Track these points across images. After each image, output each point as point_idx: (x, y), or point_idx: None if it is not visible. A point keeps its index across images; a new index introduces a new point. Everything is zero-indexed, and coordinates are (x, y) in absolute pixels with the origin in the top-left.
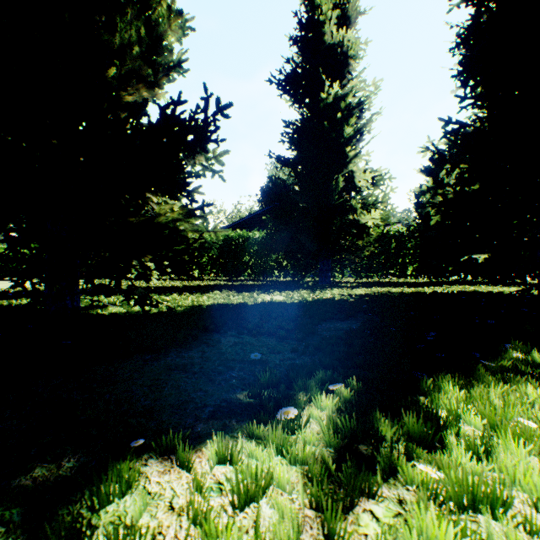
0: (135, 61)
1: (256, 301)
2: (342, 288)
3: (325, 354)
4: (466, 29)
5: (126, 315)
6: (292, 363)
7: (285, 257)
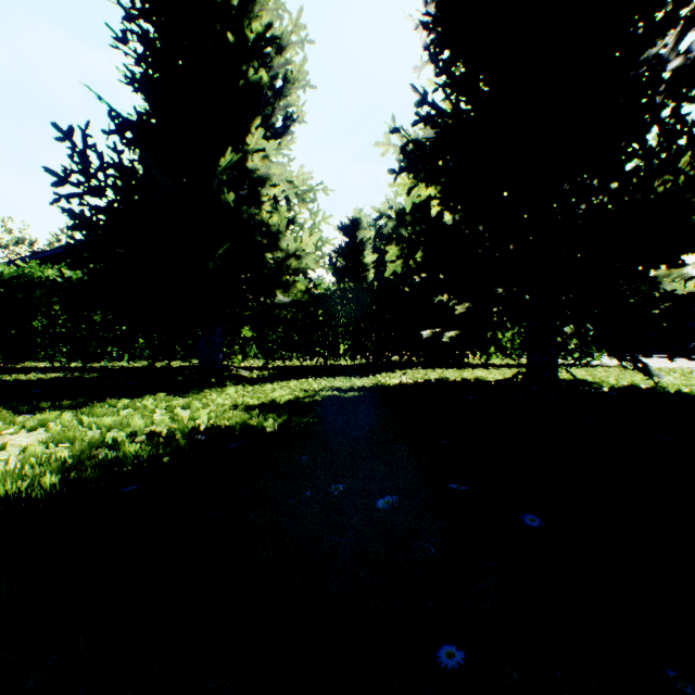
0: None
1: None
2: (246, 385)
3: None
4: None
5: None
6: None
7: None
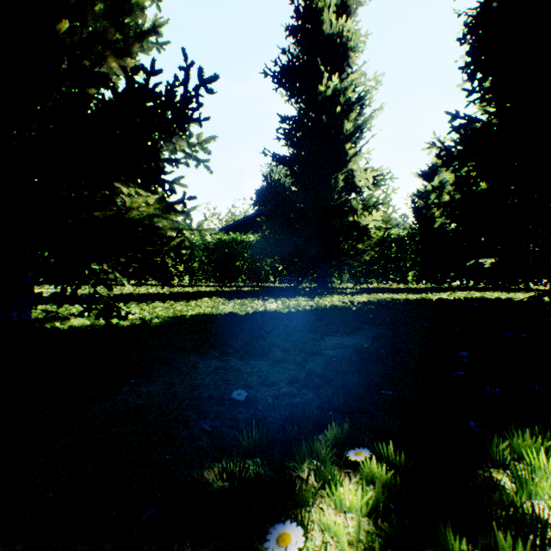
0: (98, 20)
1: (248, 310)
2: (343, 295)
3: (334, 387)
4: (474, 16)
5: (87, 329)
6: (290, 402)
7: (281, 262)
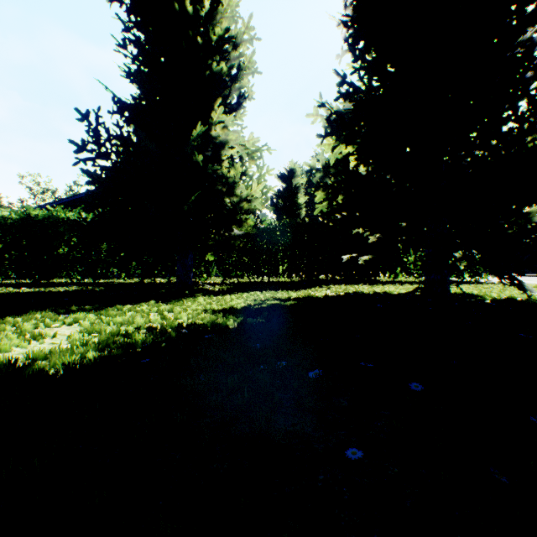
0: None
1: None
2: (211, 296)
3: None
4: None
5: None
6: None
7: None
